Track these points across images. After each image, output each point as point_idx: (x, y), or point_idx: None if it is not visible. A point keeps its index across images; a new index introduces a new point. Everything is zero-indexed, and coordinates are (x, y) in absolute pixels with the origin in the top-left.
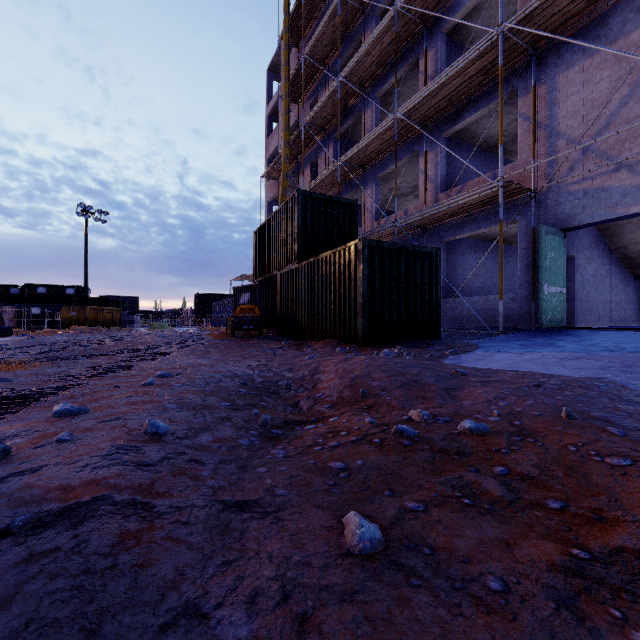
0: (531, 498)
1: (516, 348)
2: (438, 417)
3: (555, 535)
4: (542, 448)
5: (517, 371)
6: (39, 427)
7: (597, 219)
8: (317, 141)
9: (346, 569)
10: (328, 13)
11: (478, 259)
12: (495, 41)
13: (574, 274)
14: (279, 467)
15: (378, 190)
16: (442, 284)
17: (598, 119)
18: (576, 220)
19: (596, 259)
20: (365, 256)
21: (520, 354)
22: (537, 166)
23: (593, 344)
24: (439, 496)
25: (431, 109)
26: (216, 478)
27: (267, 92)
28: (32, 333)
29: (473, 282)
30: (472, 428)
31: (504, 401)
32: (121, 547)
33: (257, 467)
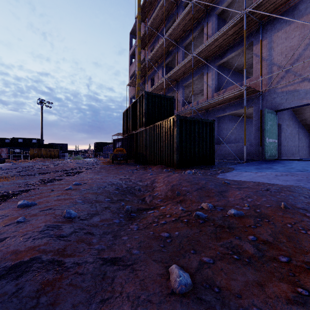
0: (270, 255)
1: (253, 170)
2: (217, 207)
3: (286, 279)
4: (273, 225)
5: (255, 182)
6: (9, 213)
7: (293, 105)
8: (154, 68)
9: (171, 304)
10: (159, 5)
11: (233, 125)
12: (242, 18)
13: (281, 133)
14: (134, 236)
15: (184, 91)
16: (215, 137)
17: (293, 56)
18: (282, 106)
19: (291, 125)
20: (178, 124)
21: (255, 173)
22: (262, 79)
23: (291, 168)
24: (220, 253)
25: (210, 51)
26: (100, 243)
27: (129, 44)
28: (15, 161)
29: (230, 136)
30: (235, 213)
31: (250, 198)
32: (42, 292)
33: (122, 236)
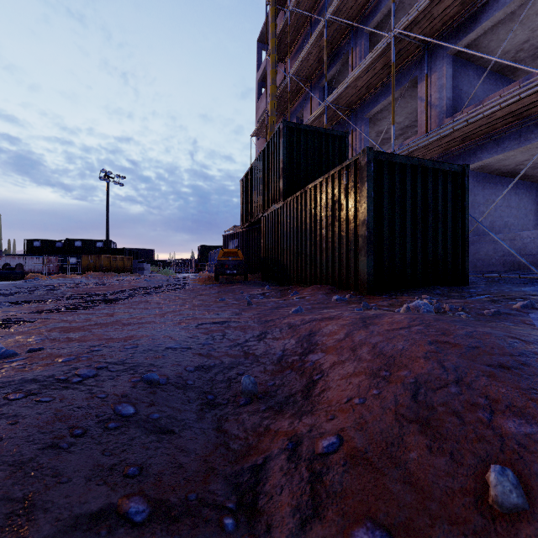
0: None
1: None
2: None
3: None
4: None
5: None
6: None
7: None
8: (303, 93)
9: None
10: None
11: (487, 195)
12: None
13: None
14: None
15: (367, 130)
16: None
17: None
18: None
19: None
20: (370, 173)
21: None
22: None
23: None
24: None
25: (437, 19)
26: None
27: (257, 61)
28: (44, 277)
29: (481, 221)
30: None
31: None
32: None
33: None
